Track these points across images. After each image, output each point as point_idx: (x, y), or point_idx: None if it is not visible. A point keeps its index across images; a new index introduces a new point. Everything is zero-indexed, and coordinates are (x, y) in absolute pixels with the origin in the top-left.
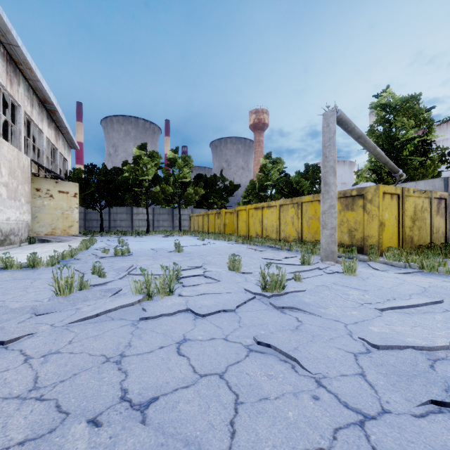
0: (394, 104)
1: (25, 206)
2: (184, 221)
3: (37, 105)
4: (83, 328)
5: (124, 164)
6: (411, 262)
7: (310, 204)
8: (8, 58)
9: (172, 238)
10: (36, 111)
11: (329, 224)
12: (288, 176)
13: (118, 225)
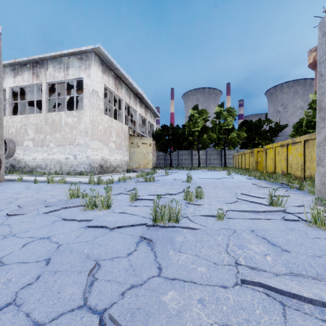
0: None
1: (126, 152)
2: (230, 159)
3: (133, 97)
4: (39, 217)
5: (189, 121)
6: None
7: None
8: (116, 76)
9: (209, 172)
10: (132, 100)
11: (325, 159)
12: None
13: (183, 162)
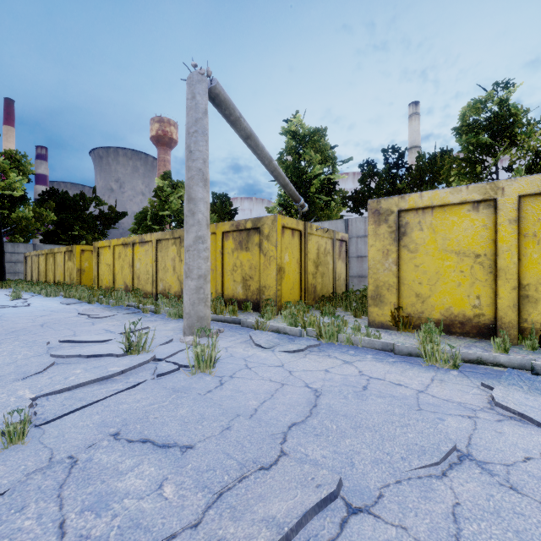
0: (303, 134)
1: None
2: (17, 263)
3: None
4: None
5: None
6: (309, 326)
7: None
8: None
9: None
10: None
11: (195, 270)
12: None
13: None
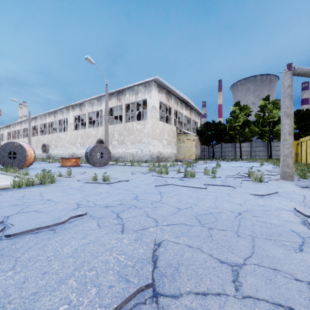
0: None
1: (174, 147)
2: (278, 151)
3: (180, 103)
4: (142, 175)
5: None
6: None
7: None
8: (167, 92)
9: (246, 163)
10: (179, 106)
11: (282, 152)
12: None
13: (226, 154)
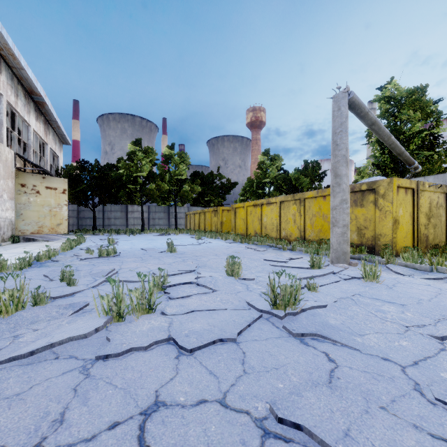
0: (398, 96)
1: (8, 202)
2: (180, 219)
3: (23, 96)
4: (3, 378)
5: (119, 161)
6: (437, 265)
7: (314, 201)
8: None
9: (167, 237)
10: (21, 102)
11: (340, 221)
12: (287, 173)
13: (112, 223)
